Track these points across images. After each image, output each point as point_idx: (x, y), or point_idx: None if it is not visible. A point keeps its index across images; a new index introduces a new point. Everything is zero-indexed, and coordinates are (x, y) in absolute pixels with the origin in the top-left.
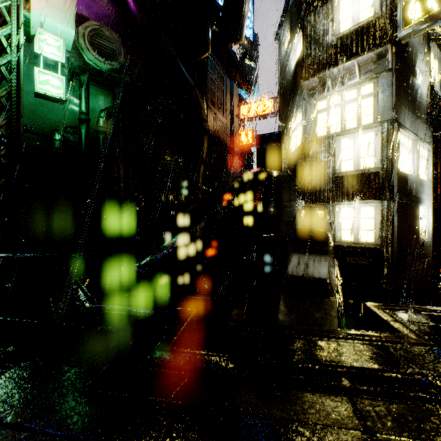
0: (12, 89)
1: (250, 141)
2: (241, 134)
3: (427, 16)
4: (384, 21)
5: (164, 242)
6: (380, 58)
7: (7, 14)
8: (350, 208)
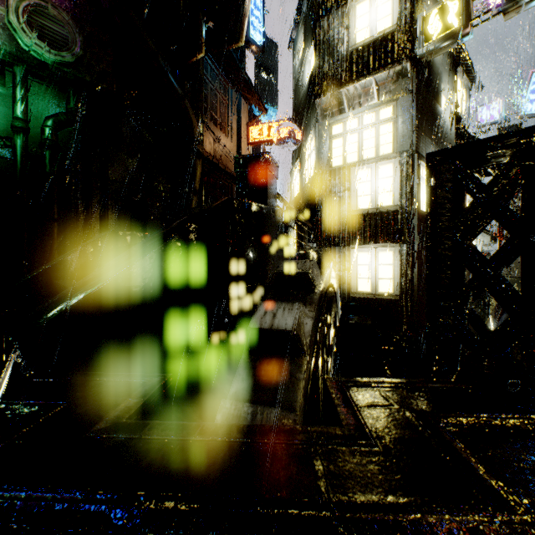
0: None
1: None
2: None
3: (447, 33)
4: (403, 34)
5: (69, 298)
6: (400, 78)
7: None
8: (367, 253)
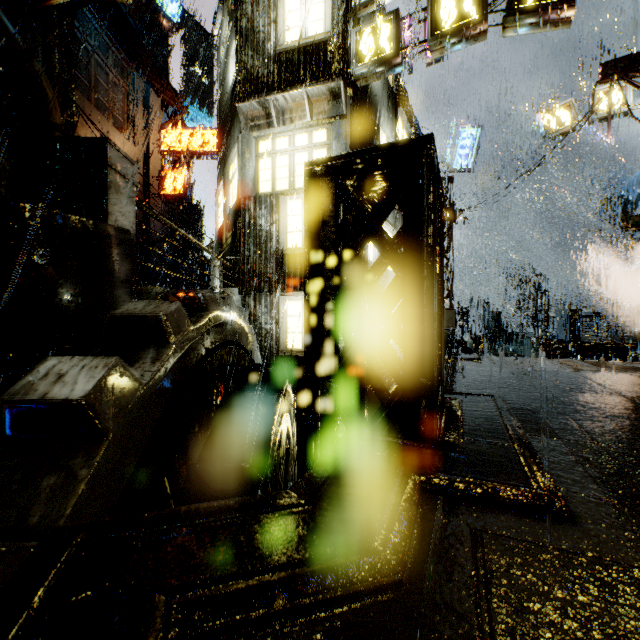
0: None
1: (179, 190)
2: (164, 176)
3: (380, 58)
4: (336, 47)
5: None
6: (335, 98)
7: None
8: (298, 301)
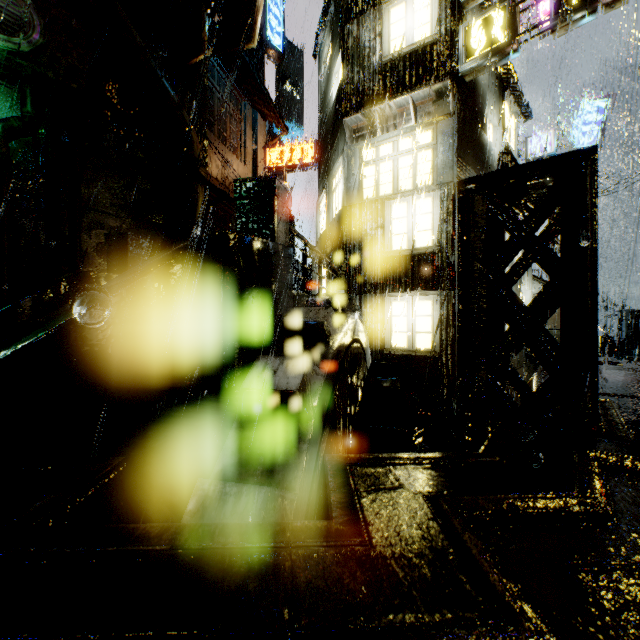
0: None
1: None
2: None
3: (492, 49)
4: (444, 47)
5: None
6: (440, 98)
7: None
8: (403, 302)
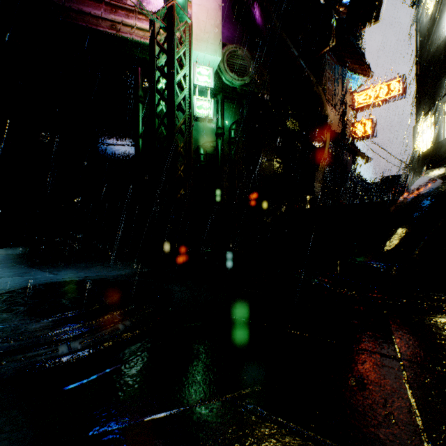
0: (186, 117)
1: (368, 132)
2: (356, 126)
3: None
4: None
5: (393, 241)
6: None
7: (183, 59)
8: None
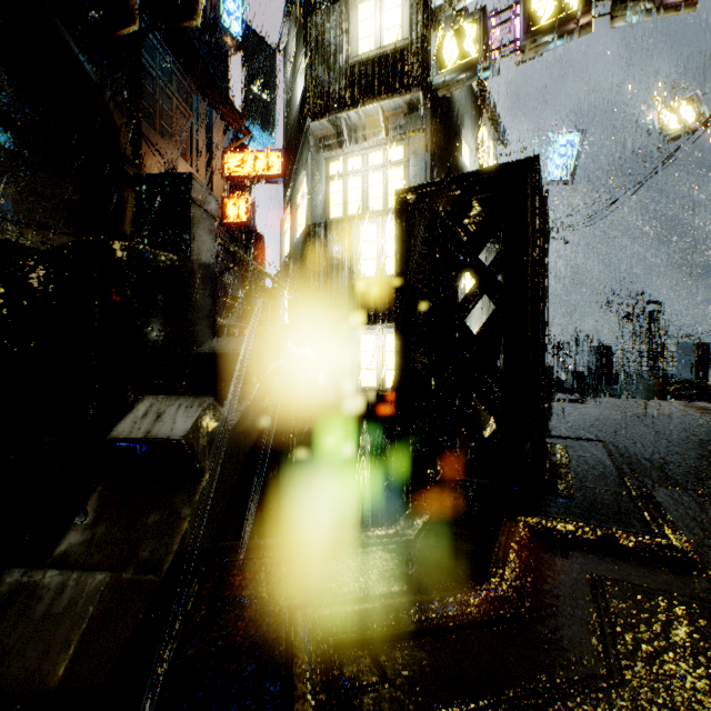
0: None
1: (243, 218)
2: (227, 204)
3: (464, 63)
4: (415, 54)
5: None
6: (413, 111)
7: None
8: (373, 335)
